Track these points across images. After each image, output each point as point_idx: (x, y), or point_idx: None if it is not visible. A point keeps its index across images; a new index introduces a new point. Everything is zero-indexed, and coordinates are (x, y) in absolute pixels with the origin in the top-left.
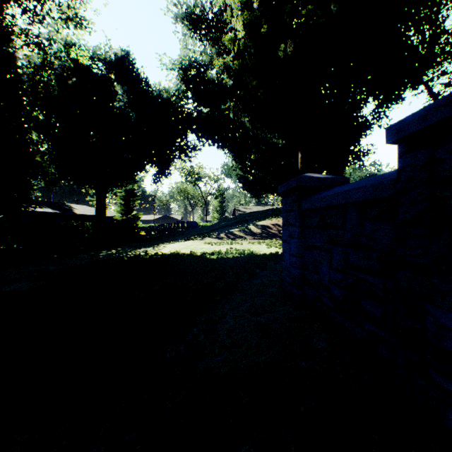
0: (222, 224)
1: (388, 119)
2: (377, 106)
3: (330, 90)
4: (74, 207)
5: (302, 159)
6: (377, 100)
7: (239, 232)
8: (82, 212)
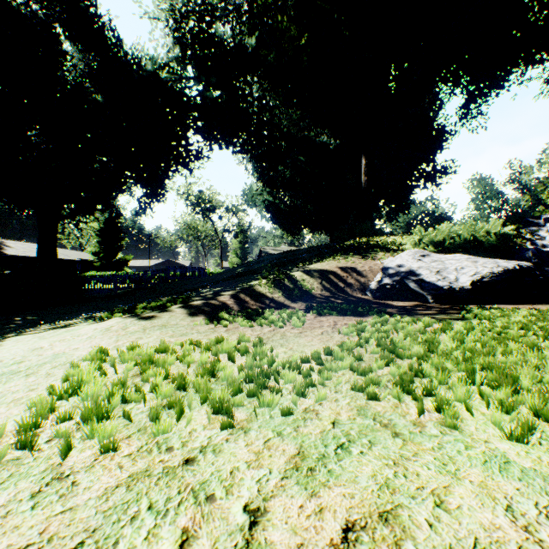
0: (238, 270)
1: (483, 118)
2: (468, 100)
3: (409, 62)
4: (8, 245)
5: (368, 168)
6: (466, 93)
7: (269, 288)
8: (19, 253)
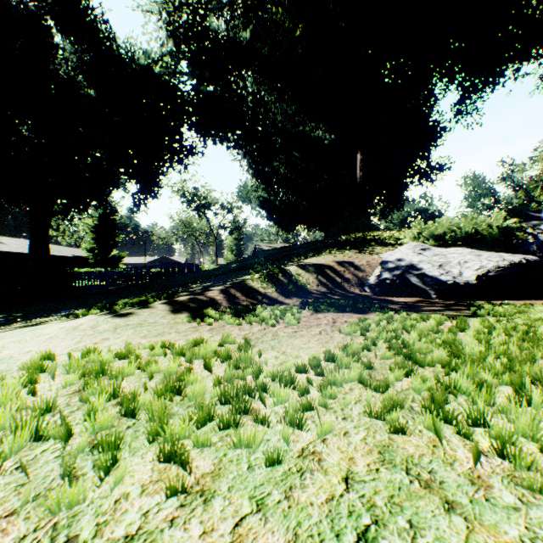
0: (231, 266)
1: (478, 114)
2: (462, 96)
3: (405, 57)
4: (0, 241)
5: (363, 163)
6: (461, 89)
7: (262, 282)
8: (11, 249)
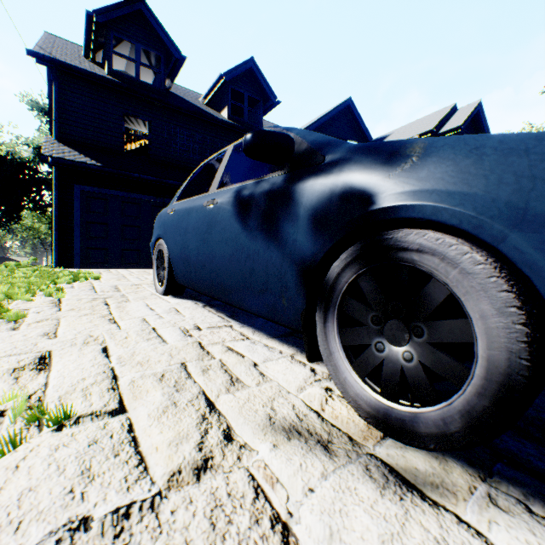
0: None
1: None
2: None
3: None
4: None
5: None
6: None
7: None
8: None
